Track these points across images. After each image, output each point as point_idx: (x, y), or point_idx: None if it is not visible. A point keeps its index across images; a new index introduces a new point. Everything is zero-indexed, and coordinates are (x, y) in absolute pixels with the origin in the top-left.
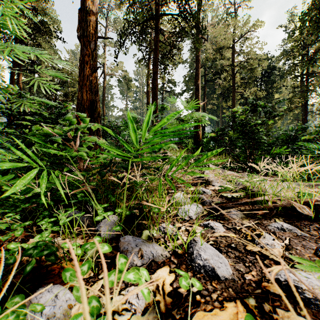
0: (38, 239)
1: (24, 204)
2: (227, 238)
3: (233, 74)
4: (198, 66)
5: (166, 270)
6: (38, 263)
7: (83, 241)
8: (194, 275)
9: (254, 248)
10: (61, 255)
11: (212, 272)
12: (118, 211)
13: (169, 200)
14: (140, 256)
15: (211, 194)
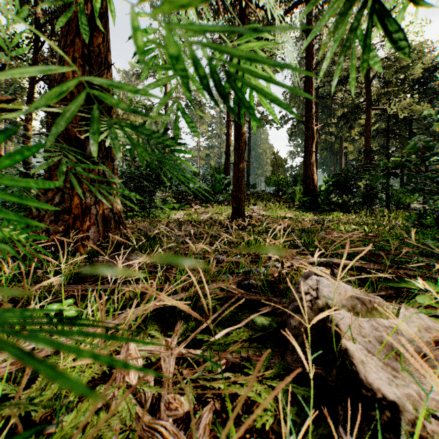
0: None
1: None
2: None
3: (367, 81)
4: (311, 65)
5: None
6: None
7: None
8: None
9: None
10: None
11: None
12: None
13: None
14: None
15: None
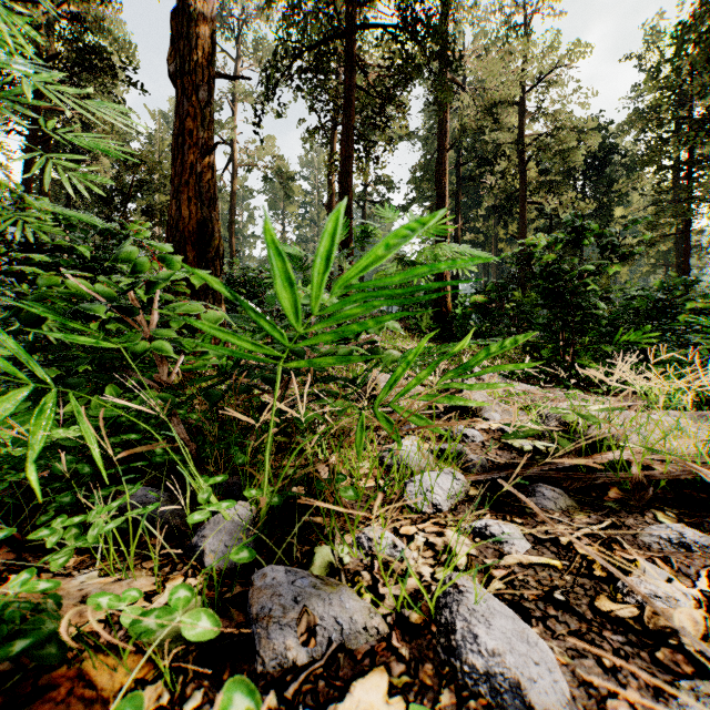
0: (21, 588)
1: (16, 474)
2: (538, 571)
3: (521, 164)
4: (443, 144)
5: (380, 683)
6: (15, 660)
7: (154, 580)
8: (460, 700)
9: (618, 607)
10: (87, 629)
11: (513, 694)
12: (250, 495)
13: (382, 458)
14: (305, 633)
15: (482, 442)
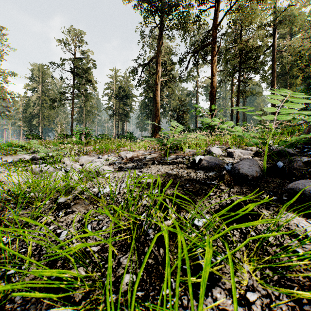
0: None
1: None
2: None
3: None
4: (273, 75)
5: None
6: None
7: None
8: None
9: None
10: None
11: None
12: None
13: None
14: None
15: None
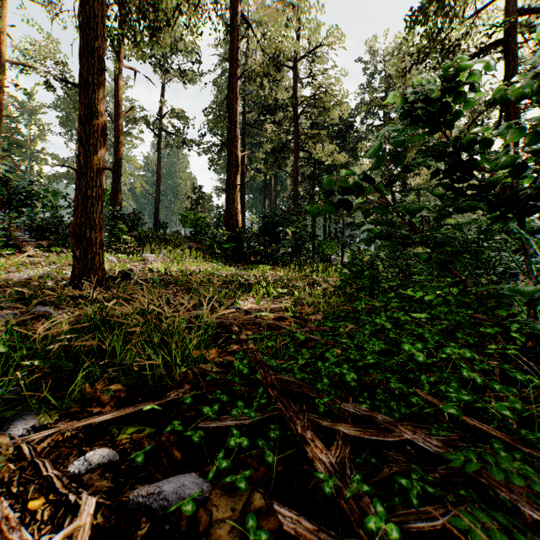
0: None
1: None
2: None
3: (295, 117)
4: (234, 71)
5: None
6: None
7: None
8: None
9: None
10: None
11: None
12: None
13: None
14: None
15: None
